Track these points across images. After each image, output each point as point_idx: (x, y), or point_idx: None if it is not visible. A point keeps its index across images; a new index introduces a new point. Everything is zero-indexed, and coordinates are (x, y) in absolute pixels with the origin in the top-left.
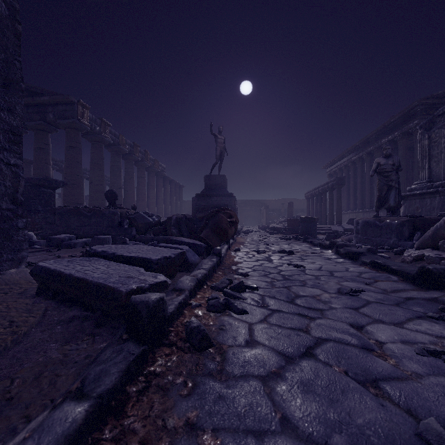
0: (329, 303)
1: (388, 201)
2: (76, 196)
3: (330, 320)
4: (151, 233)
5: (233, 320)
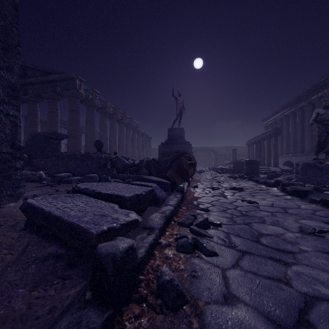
0: (297, 244)
1: (327, 145)
2: (75, 145)
3: (308, 267)
4: (127, 172)
5: (204, 263)
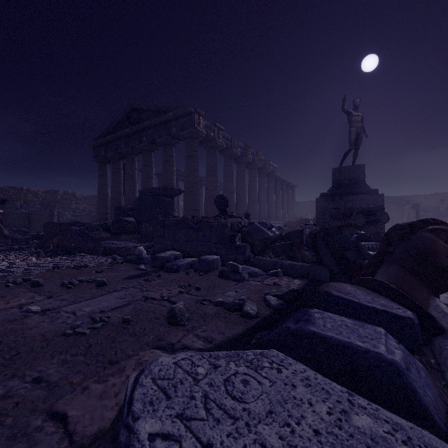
0: None
1: None
2: (193, 203)
3: None
4: (270, 252)
5: None
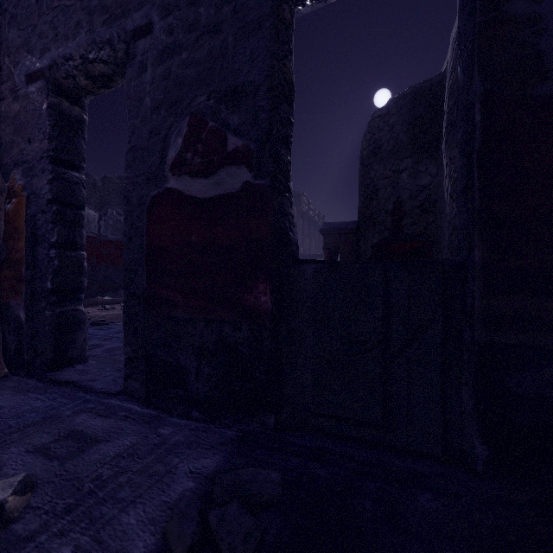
0: None
1: None
2: None
3: None
4: None
5: None
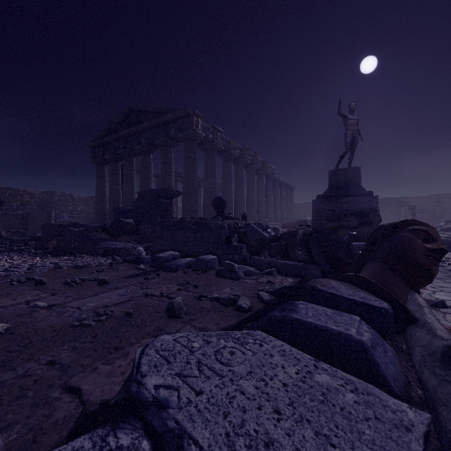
0: None
1: None
2: (191, 204)
3: None
4: (266, 252)
5: None
